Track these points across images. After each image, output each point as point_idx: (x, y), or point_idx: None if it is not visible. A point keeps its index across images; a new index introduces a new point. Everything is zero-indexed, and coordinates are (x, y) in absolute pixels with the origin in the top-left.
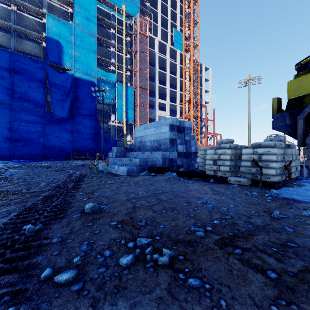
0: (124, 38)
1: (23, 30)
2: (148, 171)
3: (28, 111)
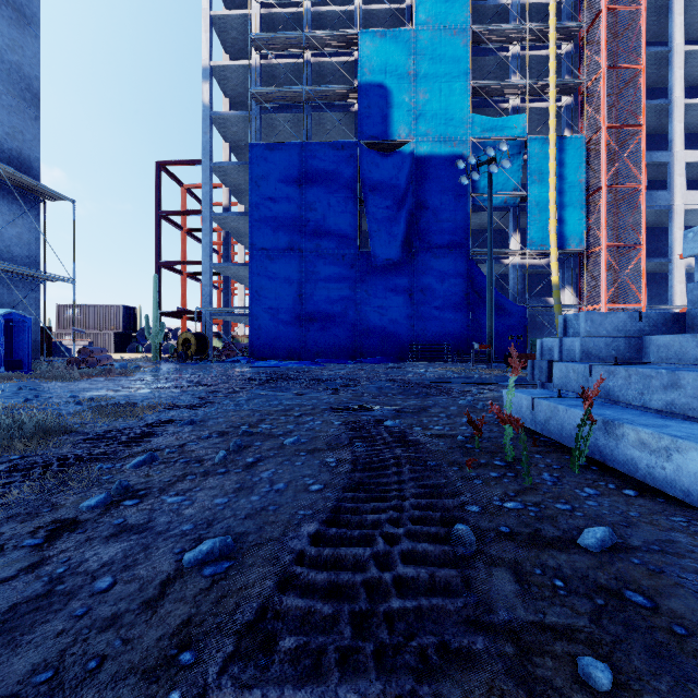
0: None
1: (320, 91)
2: None
3: (327, 256)
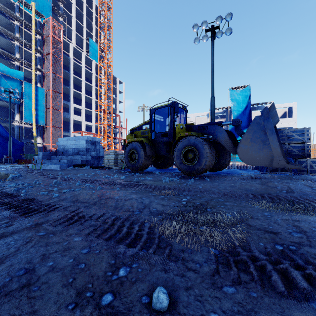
0: (33, 37)
1: None
2: (74, 166)
3: None
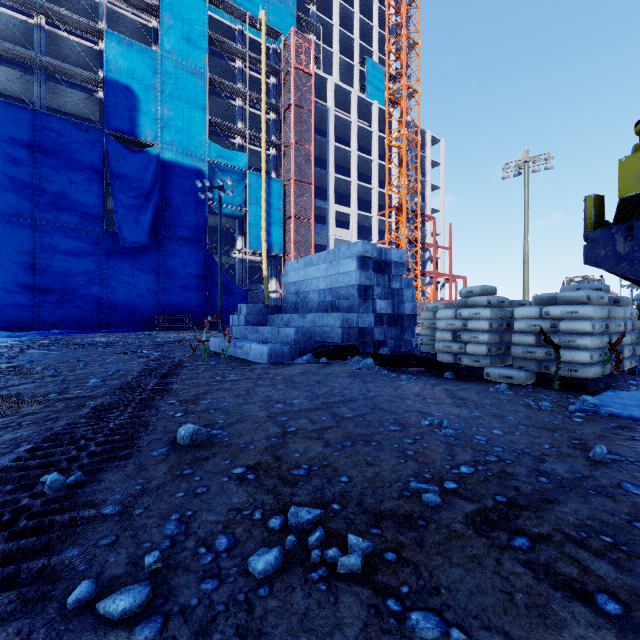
0: (263, 80)
1: (58, 65)
2: (314, 354)
3: (68, 230)
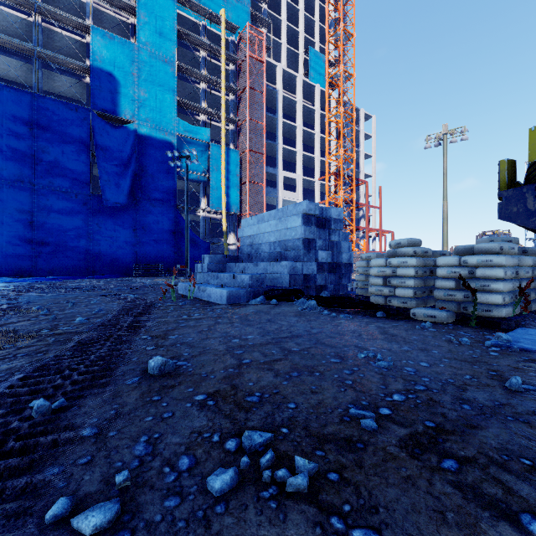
0: (223, 67)
1: (53, 55)
2: (266, 296)
3: (61, 193)
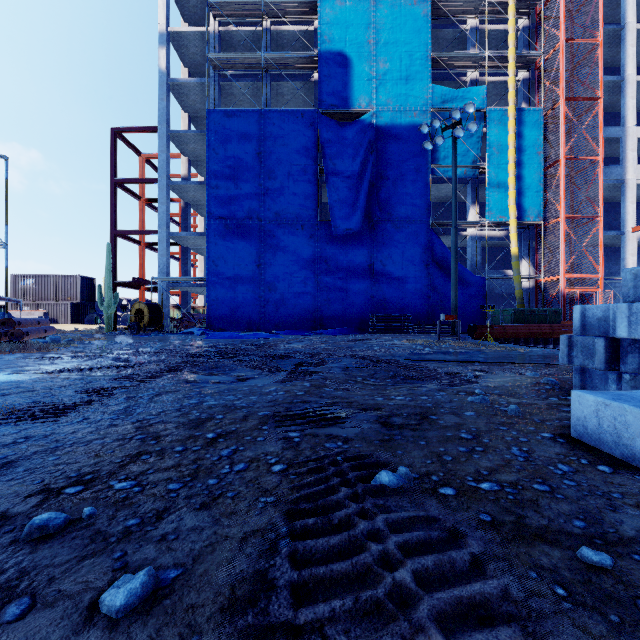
0: None
1: (279, 58)
2: None
3: (287, 226)
